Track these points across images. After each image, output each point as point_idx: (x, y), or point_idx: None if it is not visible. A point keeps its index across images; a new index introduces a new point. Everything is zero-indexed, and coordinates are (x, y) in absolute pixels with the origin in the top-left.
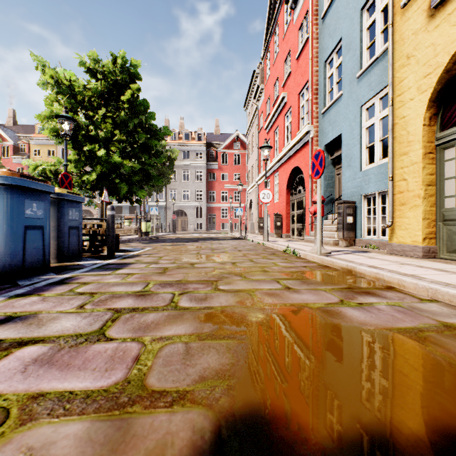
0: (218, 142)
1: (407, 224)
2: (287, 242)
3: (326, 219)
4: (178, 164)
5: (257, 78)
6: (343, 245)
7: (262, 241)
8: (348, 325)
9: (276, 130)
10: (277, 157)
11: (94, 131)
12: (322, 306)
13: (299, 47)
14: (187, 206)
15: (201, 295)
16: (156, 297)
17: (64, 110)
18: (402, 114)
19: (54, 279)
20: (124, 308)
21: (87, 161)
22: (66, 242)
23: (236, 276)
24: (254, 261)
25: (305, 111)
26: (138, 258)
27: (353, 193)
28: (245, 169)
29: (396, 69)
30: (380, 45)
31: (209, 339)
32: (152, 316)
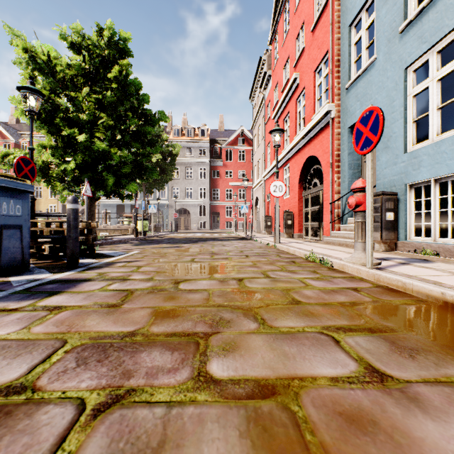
0: (222, 138)
1: None
2: (303, 244)
3: (351, 217)
4: (181, 161)
5: (264, 65)
6: (381, 249)
7: (273, 243)
8: None
9: (285, 117)
10: (288, 147)
11: (73, 112)
12: None
13: (315, 16)
14: (190, 204)
15: (153, 420)
16: (13, 435)
17: (29, 81)
18: None
19: None
20: None
21: (67, 149)
22: None
23: (247, 317)
24: (269, 275)
25: (322, 90)
26: (105, 270)
27: (392, 182)
28: (250, 166)
29: None
30: None
31: None
32: None
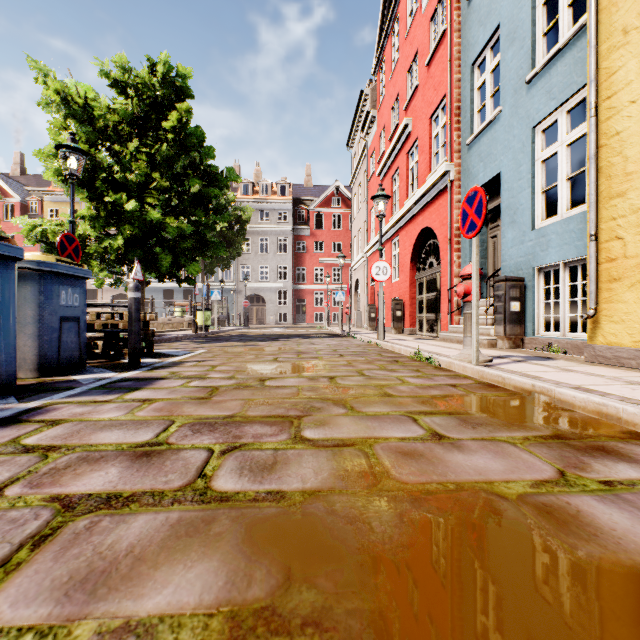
0: (310, 197)
1: (623, 312)
2: (414, 342)
3: None
4: (253, 229)
5: (366, 101)
6: (505, 347)
7: (375, 340)
8: (627, 567)
9: (394, 175)
10: (397, 214)
11: (120, 173)
12: (527, 490)
13: (431, 47)
14: (265, 288)
15: (266, 455)
16: (172, 460)
17: (69, 138)
18: (614, 128)
19: (4, 412)
20: (89, 494)
21: (110, 219)
22: (55, 343)
23: (337, 405)
24: (365, 374)
25: (440, 143)
26: (176, 369)
27: (519, 265)
28: (348, 236)
29: (602, 55)
30: (566, 27)
31: (258, 637)
32: (137, 526)
